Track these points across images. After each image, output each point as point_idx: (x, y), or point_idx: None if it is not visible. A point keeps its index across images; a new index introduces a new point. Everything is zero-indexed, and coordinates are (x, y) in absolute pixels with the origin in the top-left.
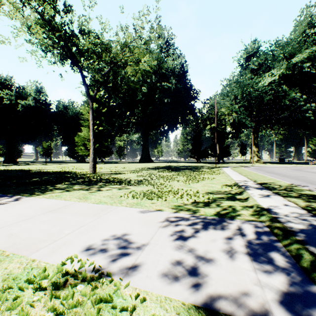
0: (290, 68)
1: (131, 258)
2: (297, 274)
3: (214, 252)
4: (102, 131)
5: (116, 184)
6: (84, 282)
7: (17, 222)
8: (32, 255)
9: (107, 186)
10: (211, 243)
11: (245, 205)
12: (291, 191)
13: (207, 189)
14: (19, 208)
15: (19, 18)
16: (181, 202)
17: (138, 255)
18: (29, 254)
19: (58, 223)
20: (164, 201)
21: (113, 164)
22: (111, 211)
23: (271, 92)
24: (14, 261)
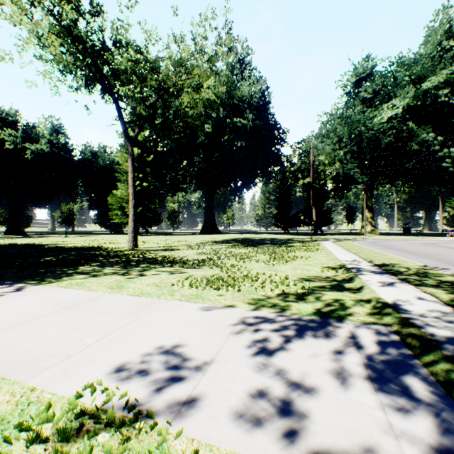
0: (419, 97)
1: (185, 386)
2: (451, 414)
3: (315, 375)
4: (148, 188)
5: (167, 266)
6: (109, 428)
7: (14, 326)
8: (32, 380)
9: (153, 269)
10: (311, 360)
11: (359, 298)
12: (426, 277)
13: (300, 274)
14: (21, 302)
15: (26, 22)
16: (263, 294)
17: (198, 380)
18: (28, 378)
19: (76, 327)
20: (236, 291)
21: (163, 236)
22: (158, 307)
23: (392, 132)
24: (2, 390)
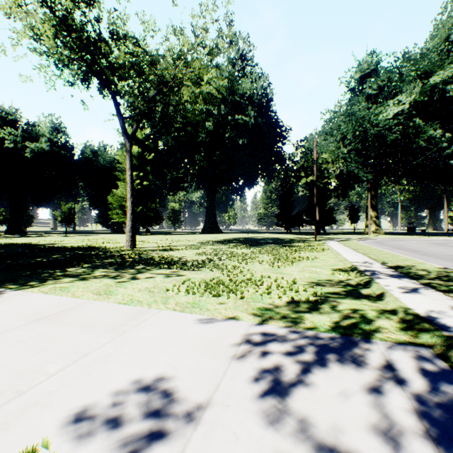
0: (426, 92)
1: (168, 452)
2: None
3: (352, 430)
4: (148, 187)
5: (163, 268)
6: None
7: None
8: None
9: (149, 272)
10: (341, 404)
11: (381, 307)
12: (451, 282)
13: (308, 277)
14: None
15: (16, 10)
16: (270, 302)
17: (186, 440)
18: None
19: (42, 348)
20: (239, 299)
21: (164, 236)
22: (147, 319)
23: (398, 129)
24: None
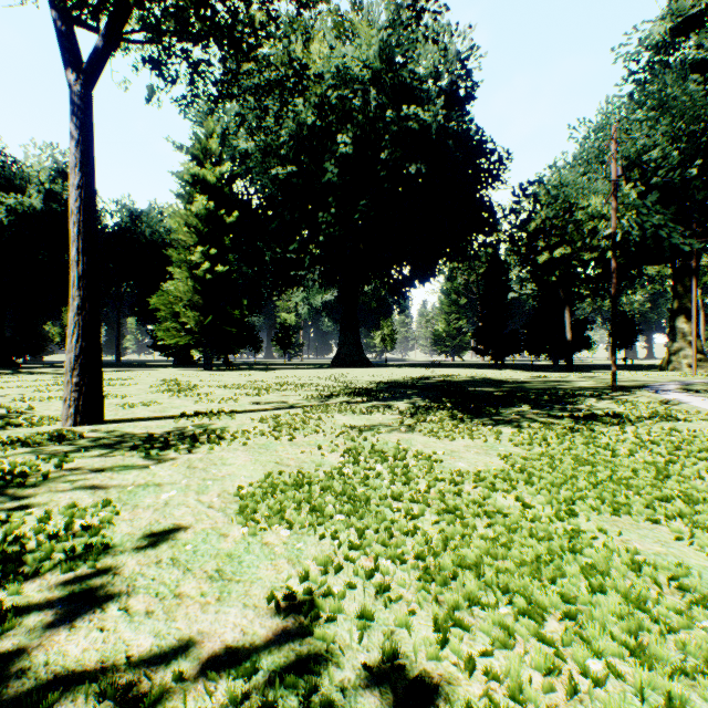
0: None
1: None
2: None
3: None
4: (227, 278)
5: None
6: None
7: None
8: None
9: None
10: None
11: None
12: None
13: None
14: None
15: None
16: None
17: None
18: None
19: None
20: None
21: (254, 373)
22: None
23: None
24: None
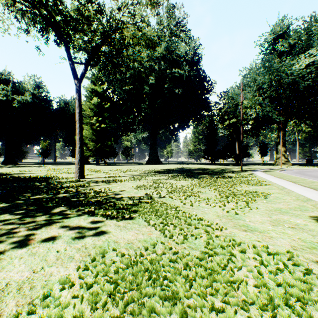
0: None
1: None
2: None
3: None
4: (105, 129)
5: (86, 213)
6: None
7: None
8: None
9: (60, 222)
10: None
11: None
12: None
13: (306, 245)
14: None
15: None
16: None
17: None
18: None
19: None
20: None
21: (117, 166)
22: None
23: (308, 77)
24: None
